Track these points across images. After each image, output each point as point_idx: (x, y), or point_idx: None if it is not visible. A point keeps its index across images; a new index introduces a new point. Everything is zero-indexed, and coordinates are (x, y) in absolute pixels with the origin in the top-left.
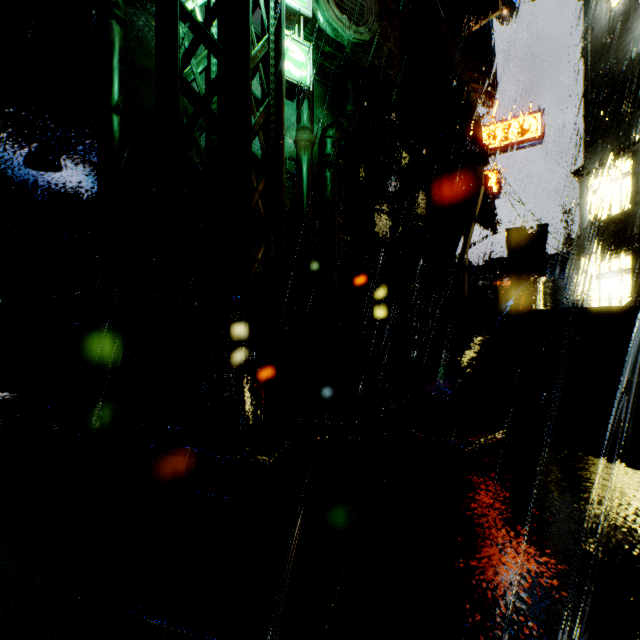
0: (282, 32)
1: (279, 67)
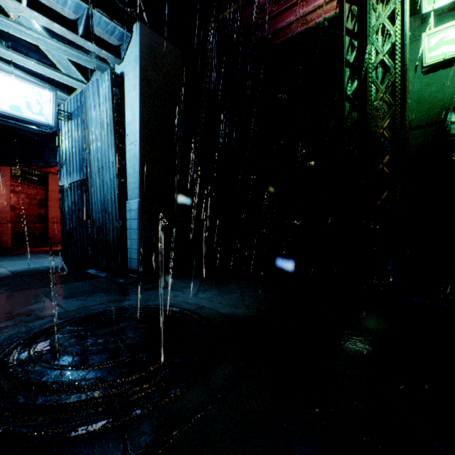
0: (404, 62)
1: (403, 83)
